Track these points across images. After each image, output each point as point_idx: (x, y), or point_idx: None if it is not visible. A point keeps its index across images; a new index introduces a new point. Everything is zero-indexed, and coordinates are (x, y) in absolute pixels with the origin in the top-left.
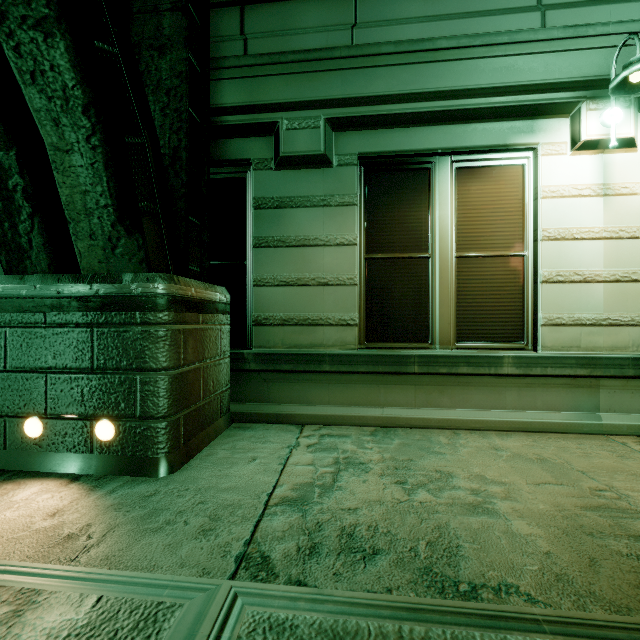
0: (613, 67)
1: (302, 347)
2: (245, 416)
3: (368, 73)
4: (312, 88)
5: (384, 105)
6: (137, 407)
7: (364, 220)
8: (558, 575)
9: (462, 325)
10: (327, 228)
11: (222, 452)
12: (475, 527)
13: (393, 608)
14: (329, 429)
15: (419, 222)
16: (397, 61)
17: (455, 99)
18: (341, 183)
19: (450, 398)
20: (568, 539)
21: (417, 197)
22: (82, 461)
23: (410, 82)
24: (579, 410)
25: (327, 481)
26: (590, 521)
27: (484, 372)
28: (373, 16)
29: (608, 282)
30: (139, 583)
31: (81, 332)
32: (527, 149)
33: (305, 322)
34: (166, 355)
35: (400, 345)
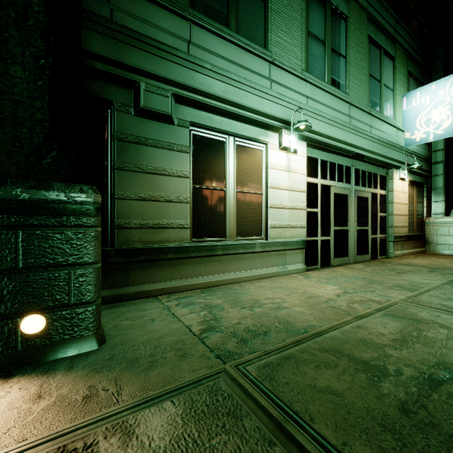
0: (292, 118)
1: (154, 243)
2: (109, 299)
3: (197, 75)
4: (163, 69)
5: (206, 98)
6: (71, 296)
7: (191, 163)
8: (319, 318)
9: (239, 228)
10: (171, 164)
11: (122, 323)
12: (285, 314)
13: (291, 344)
14: (175, 295)
15: (220, 170)
16: (213, 75)
17: (239, 109)
18: (180, 137)
19: (235, 267)
20: (311, 308)
21: (219, 155)
22: (4, 360)
23: (219, 90)
24: (280, 265)
25: (211, 317)
26: (311, 302)
27: (249, 251)
28: (200, 42)
29: (289, 209)
30: (183, 386)
31: (0, 234)
32: (264, 143)
33: (156, 226)
34: (97, 251)
35: (211, 239)
